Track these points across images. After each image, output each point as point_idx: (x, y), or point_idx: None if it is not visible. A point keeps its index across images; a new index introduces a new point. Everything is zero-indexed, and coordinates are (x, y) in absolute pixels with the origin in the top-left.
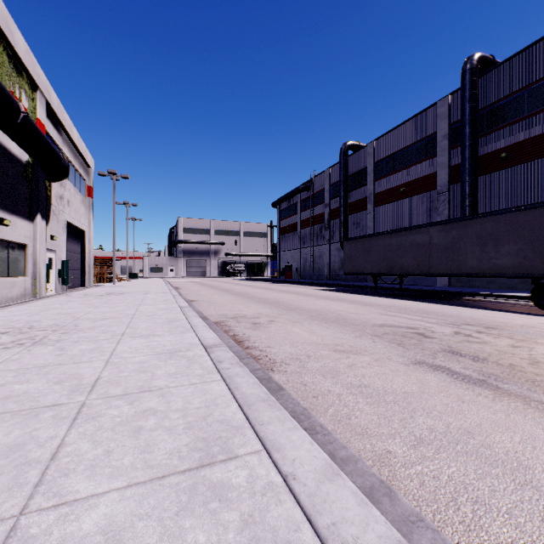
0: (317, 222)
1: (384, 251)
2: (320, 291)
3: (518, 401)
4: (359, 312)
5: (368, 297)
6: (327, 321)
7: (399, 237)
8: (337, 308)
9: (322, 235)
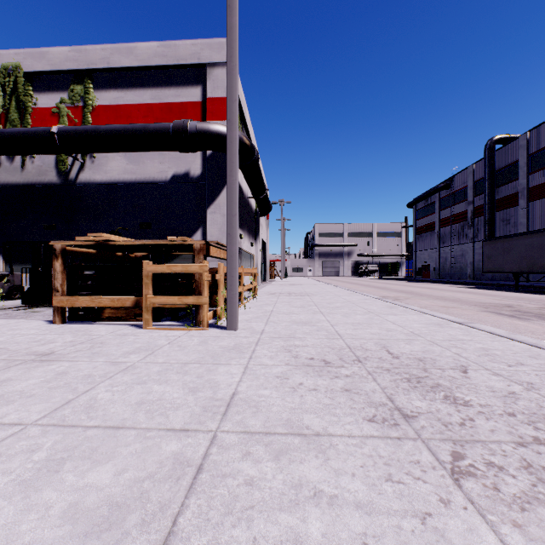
0: (458, 220)
1: (525, 250)
2: (454, 288)
3: (516, 318)
4: (477, 298)
5: (501, 292)
6: (446, 300)
7: (540, 237)
8: (461, 296)
9: (464, 233)
